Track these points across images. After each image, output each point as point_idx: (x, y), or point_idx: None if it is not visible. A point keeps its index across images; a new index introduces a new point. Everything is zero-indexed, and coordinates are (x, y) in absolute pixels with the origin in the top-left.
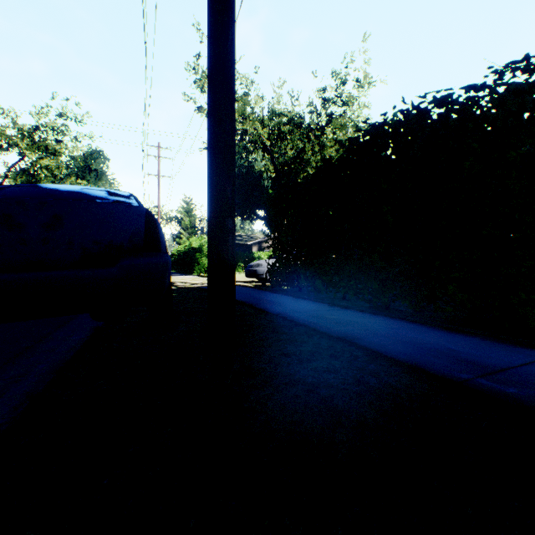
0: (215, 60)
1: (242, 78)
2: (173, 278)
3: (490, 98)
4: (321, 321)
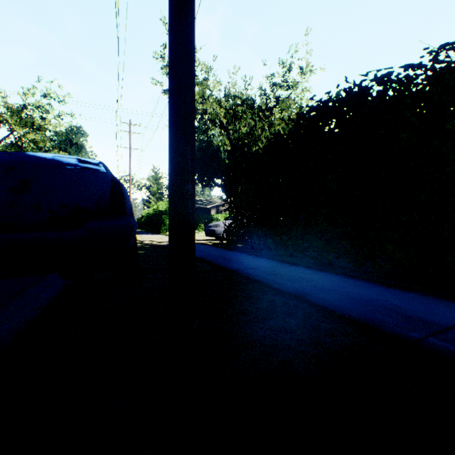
0: (176, 34)
1: (203, 65)
2: (142, 237)
3: (425, 76)
4: (273, 277)
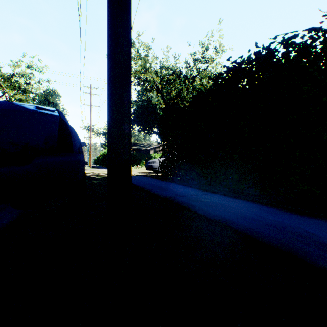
0: None
1: (144, 45)
2: (99, 170)
3: (323, 39)
4: (198, 204)
